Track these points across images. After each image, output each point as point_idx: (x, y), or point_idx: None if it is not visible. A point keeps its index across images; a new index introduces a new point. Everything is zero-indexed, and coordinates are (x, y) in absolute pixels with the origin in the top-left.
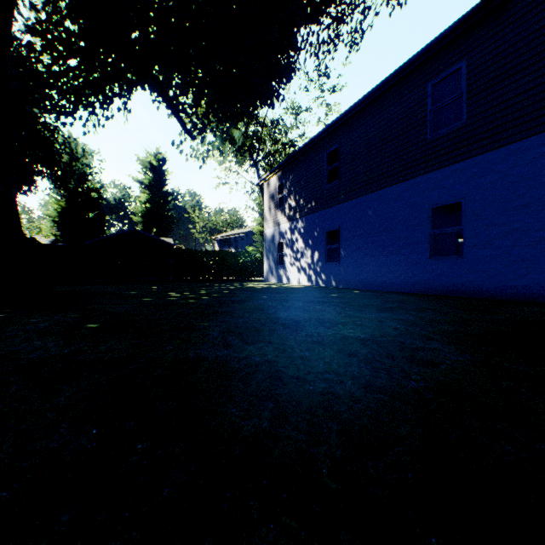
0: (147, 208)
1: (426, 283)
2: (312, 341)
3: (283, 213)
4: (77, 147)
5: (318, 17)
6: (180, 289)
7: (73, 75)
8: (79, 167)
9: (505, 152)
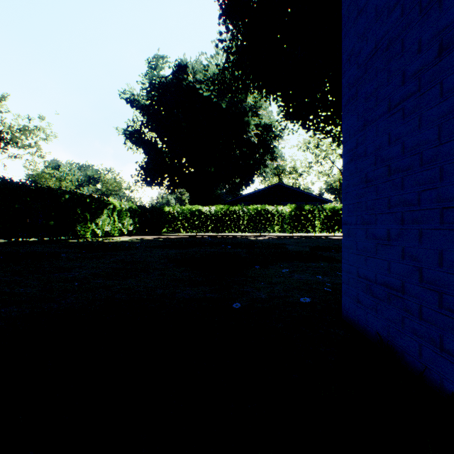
0: None
1: None
2: None
3: None
4: None
5: None
6: None
7: None
8: None
9: None
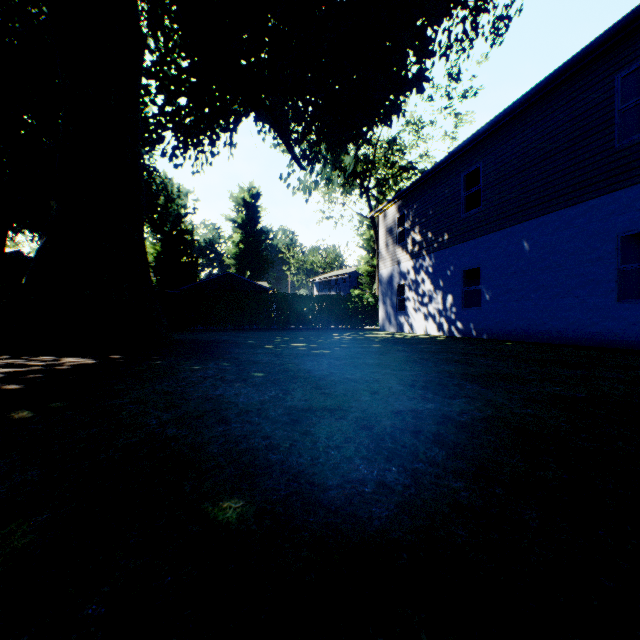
0: (240, 249)
1: (612, 333)
2: (521, 399)
3: (404, 249)
4: (173, 188)
5: (449, 10)
6: (296, 339)
7: (185, 114)
8: (175, 208)
9: None
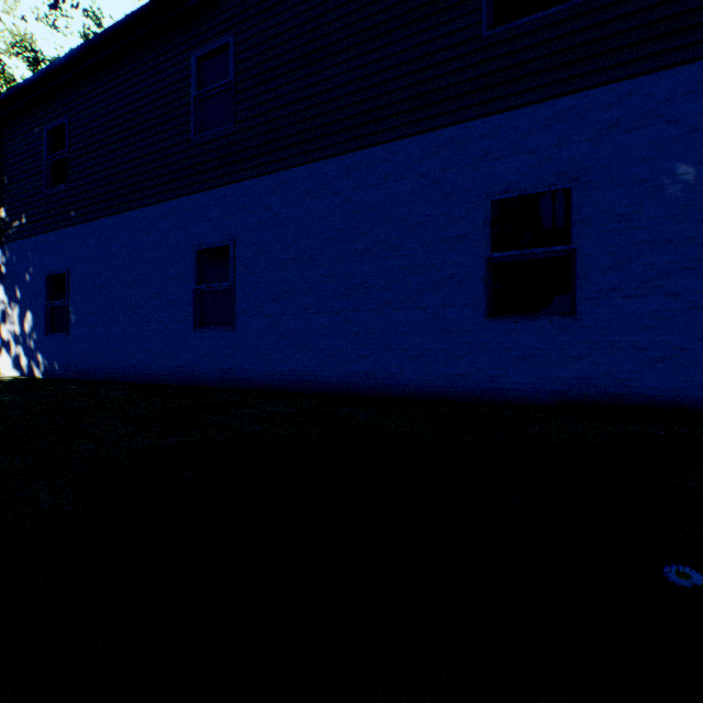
0: None
1: (190, 368)
2: None
3: None
4: None
5: None
6: None
7: None
8: None
9: (275, 181)
